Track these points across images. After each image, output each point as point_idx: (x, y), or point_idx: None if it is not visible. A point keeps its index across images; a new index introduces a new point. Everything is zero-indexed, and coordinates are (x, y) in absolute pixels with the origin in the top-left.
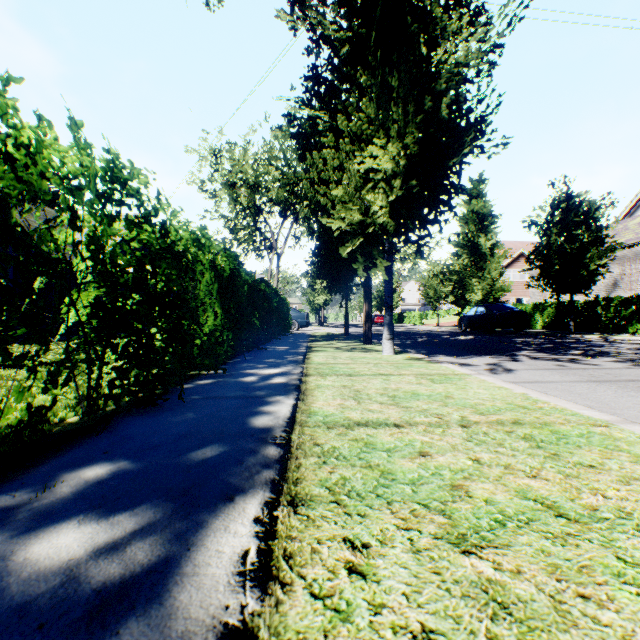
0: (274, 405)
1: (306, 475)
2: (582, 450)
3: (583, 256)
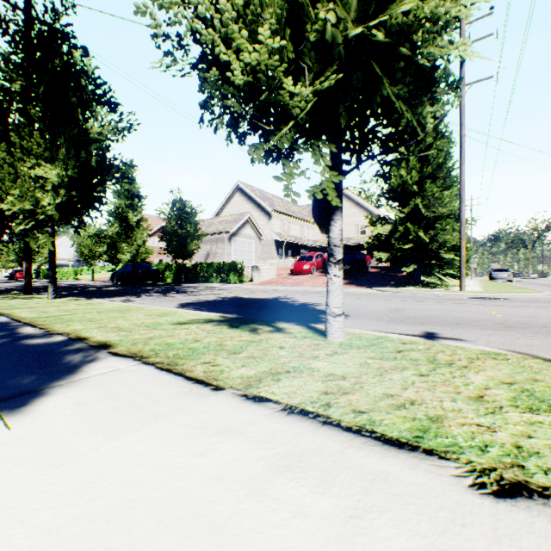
0: None
1: (42, 323)
2: (134, 311)
3: (189, 238)
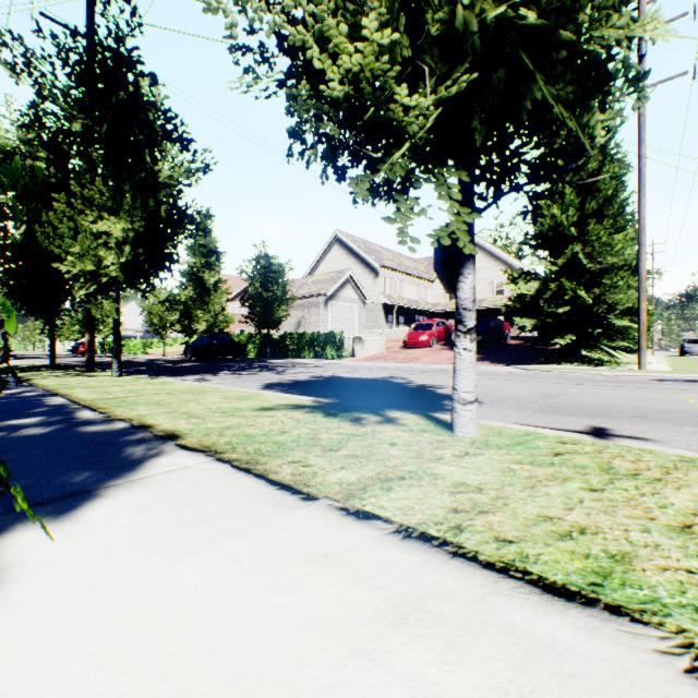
0: (52, 400)
1: (102, 406)
2: (209, 393)
3: (276, 303)
